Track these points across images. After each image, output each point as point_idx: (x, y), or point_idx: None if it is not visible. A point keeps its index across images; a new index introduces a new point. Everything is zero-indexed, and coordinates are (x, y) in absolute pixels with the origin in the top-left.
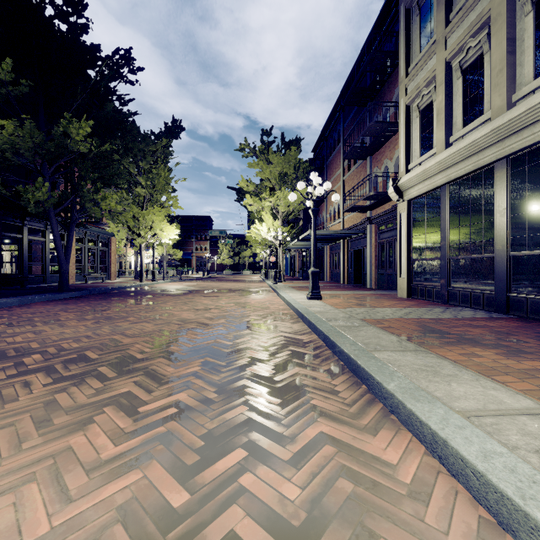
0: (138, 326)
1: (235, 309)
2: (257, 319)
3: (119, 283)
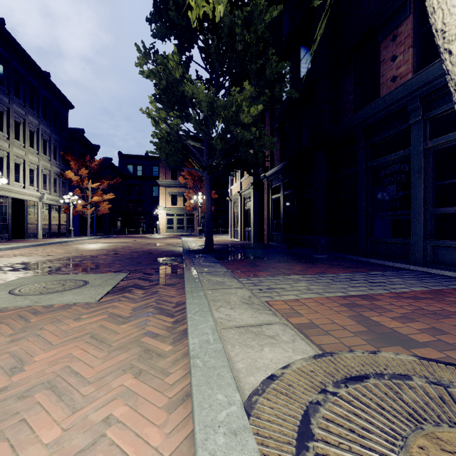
0: (102, 245)
1: (54, 248)
2: (57, 246)
3: (313, 295)
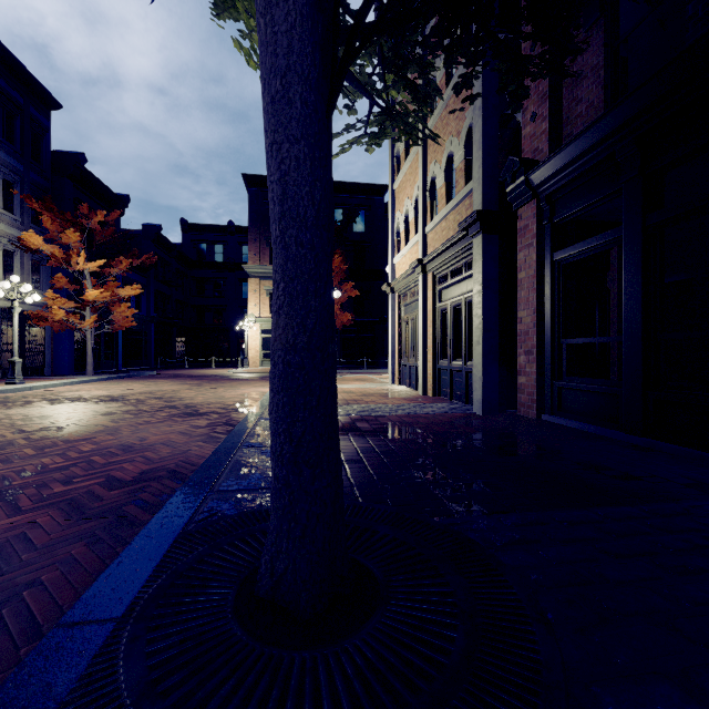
0: (24, 411)
1: None
2: None
3: None
